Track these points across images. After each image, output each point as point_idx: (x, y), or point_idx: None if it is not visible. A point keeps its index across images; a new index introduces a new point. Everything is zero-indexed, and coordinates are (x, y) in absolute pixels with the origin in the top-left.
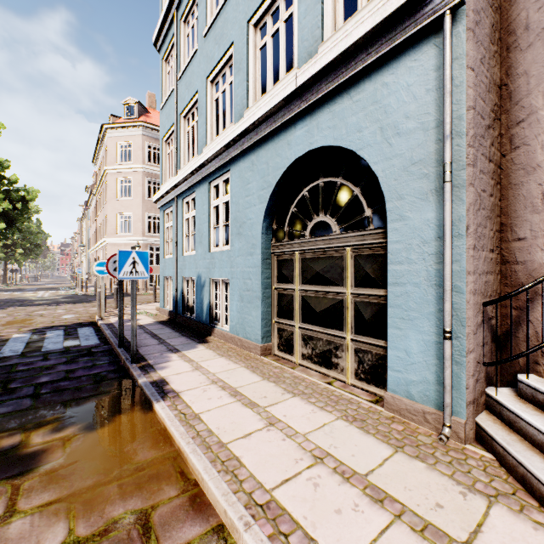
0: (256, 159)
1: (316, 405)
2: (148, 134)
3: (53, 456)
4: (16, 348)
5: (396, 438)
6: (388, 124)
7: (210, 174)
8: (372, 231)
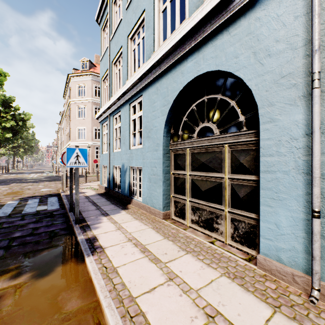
0: (159, 86)
1: (204, 262)
2: (95, 79)
3: (3, 303)
4: (6, 211)
5: (272, 296)
6: (260, 49)
7: (129, 99)
8: (245, 132)
